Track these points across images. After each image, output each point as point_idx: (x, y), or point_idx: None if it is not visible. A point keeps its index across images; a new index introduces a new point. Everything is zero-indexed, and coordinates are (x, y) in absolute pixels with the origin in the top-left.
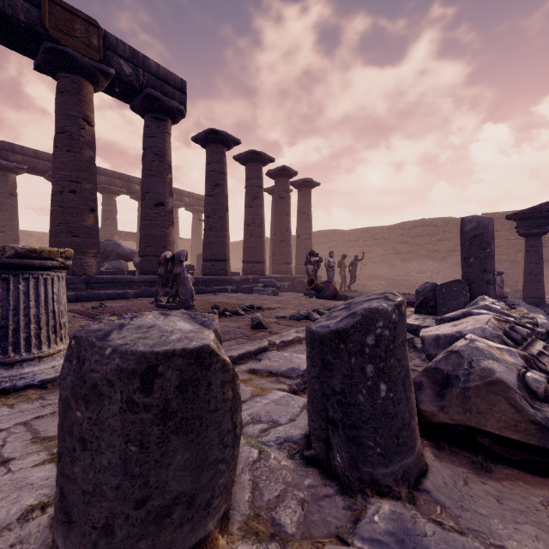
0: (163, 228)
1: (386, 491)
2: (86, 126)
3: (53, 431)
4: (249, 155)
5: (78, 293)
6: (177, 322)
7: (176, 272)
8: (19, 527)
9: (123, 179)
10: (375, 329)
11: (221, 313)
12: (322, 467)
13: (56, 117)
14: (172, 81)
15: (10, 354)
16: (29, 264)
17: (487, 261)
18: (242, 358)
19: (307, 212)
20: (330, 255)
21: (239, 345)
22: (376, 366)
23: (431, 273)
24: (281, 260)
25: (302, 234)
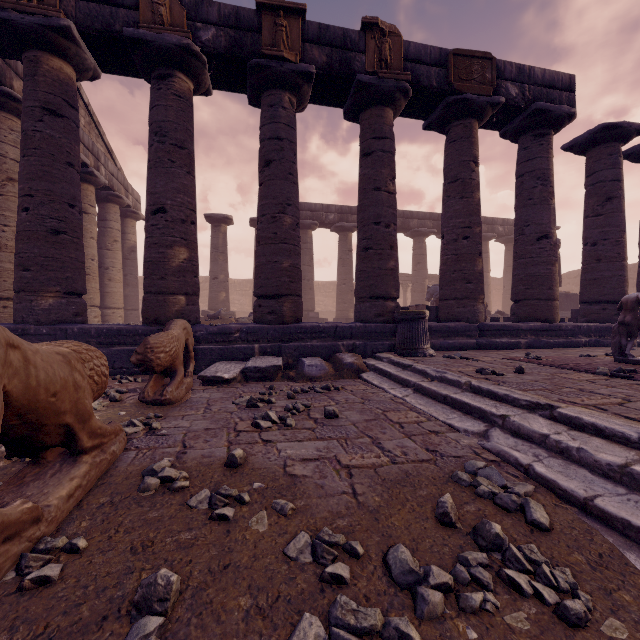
0: (548, 265)
1: None
2: (475, 168)
3: None
4: None
5: (478, 341)
6: None
7: None
8: None
9: (433, 219)
10: None
11: None
12: None
13: (447, 167)
14: (558, 82)
15: None
16: None
17: None
18: None
19: None
20: None
21: None
22: None
23: None
24: None
25: None
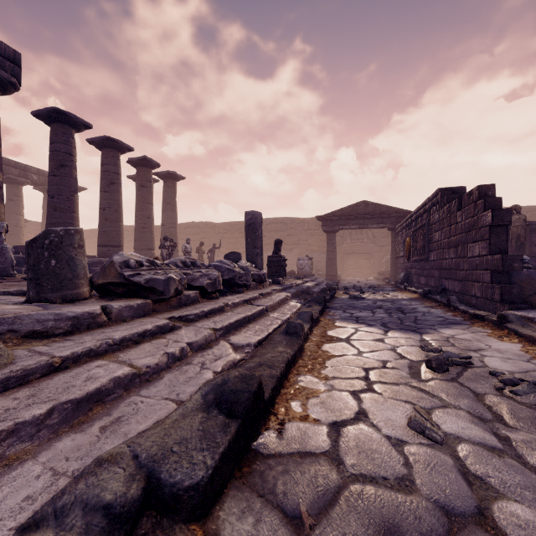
0: None
1: (51, 302)
2: None
3: None
4: (104, 141)
5: None
6: None
7: None
8: None
9: None
10: (50, 237)
11: None
12: (29, 303)
13: None
14: (1, 49)
15: None
16: None
17: (257, 240)
18: None
19: (172, 202)
20: (187, 241)
21: None
22: (49, 253)
23: None
24: (143, 246)
25: (167, 223)
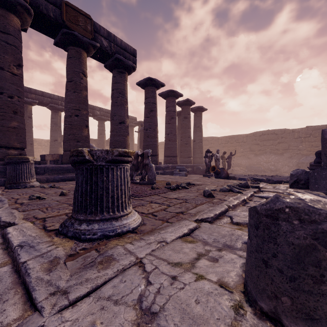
0: (124, 136)
1: None
2: (83, 77)
3: (173, 259)
4: (168, 93)
5: None
6: (319, 197)
7: (145, 163)
8: (243, 319)
9: (90, 108)
10: None
11: (176, 187)
12: None
13: (67, 72)
14: (129, 49)
15: (116, 212)
16: (123, 160)
17: None
18: (220, 215)
19: (200, 126)
20: (217, 152)
21: (212, 207)
22: None
23: (273, 162)
24: (186, 155)
25: (197, 139)
